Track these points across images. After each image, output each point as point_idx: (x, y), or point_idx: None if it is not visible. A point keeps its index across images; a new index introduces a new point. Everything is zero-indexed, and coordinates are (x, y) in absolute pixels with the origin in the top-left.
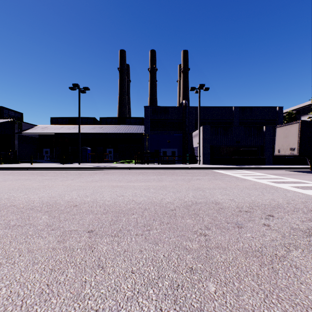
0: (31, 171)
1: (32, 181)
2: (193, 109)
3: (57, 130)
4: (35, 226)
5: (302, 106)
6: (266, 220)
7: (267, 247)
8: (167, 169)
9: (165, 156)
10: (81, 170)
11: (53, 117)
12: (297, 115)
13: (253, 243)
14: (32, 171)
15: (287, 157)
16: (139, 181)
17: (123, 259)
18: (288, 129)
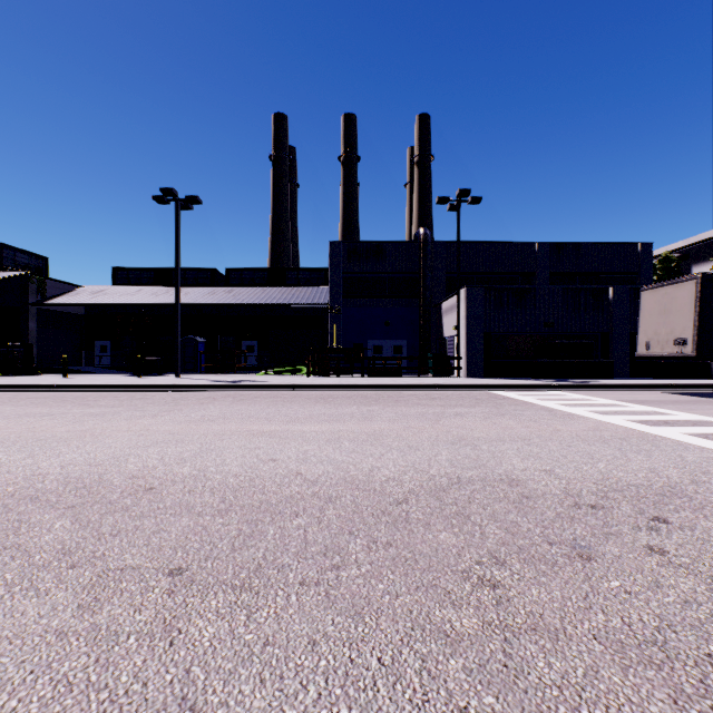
0: (62, 395)
1: (57, 420)
2: (444, 248)
3: (128, 298)
4: (29, 555)
5: (695, 242)
6: (651, 533)
7: (679, 628)
8: (383, 390)
9: (379, 358)
10: (179, 391)
11: (118, 268)
12: (682, 263)
13: (635, 613)
14: (63, 395)
15: (664, 360)
16: (315, 419)
17: (259, 673)
18: (670, 294)
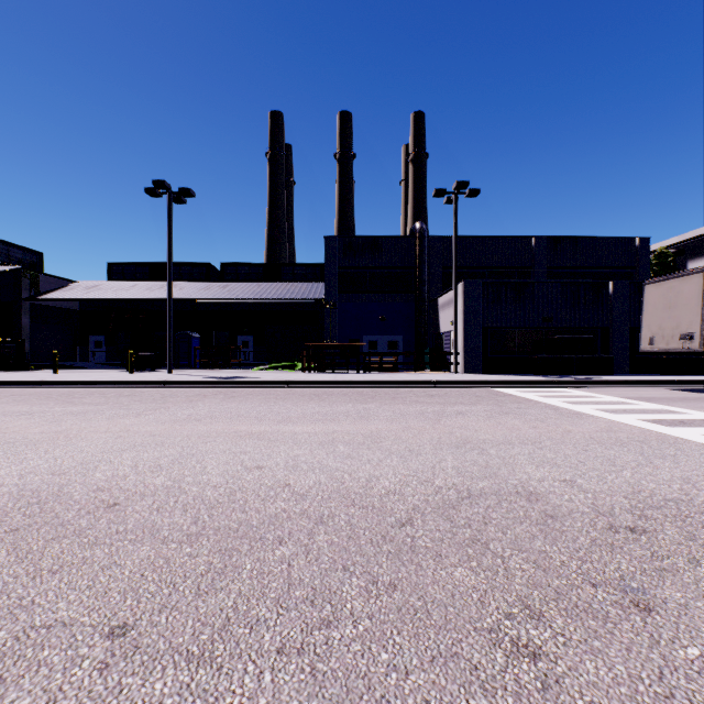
0: (48, 391)
1: (34, 420)
2: (440, 243)
3: (122, 293)
4: None
5: (690, 237)
6: None
7: None
8: (379, 386)
9: (375, 354)
10: (170, 387)
11: (113, 263)
12: (677, 259)
13: None
14: (49, 391)
15: (665, 355)
16: (308, 418)
17: None
18: (675, 288)
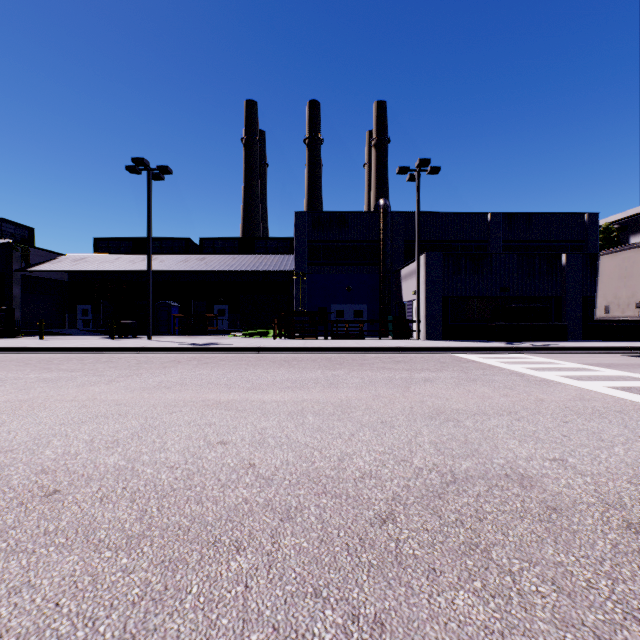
0: (29, 358)
1: (4, 387)
2: (403, 218)
3: (106, 265)
4: None
5: (633, 214)
6: None
7: None
8: (347, 352)
9: (342, 322)
10: (147, 354)
11: (99, 238)
12: (620, 234)
13: None
14: (31, 358)
15: (616, 323)
16: (278, 385)
17: None
18: (631, 258)
